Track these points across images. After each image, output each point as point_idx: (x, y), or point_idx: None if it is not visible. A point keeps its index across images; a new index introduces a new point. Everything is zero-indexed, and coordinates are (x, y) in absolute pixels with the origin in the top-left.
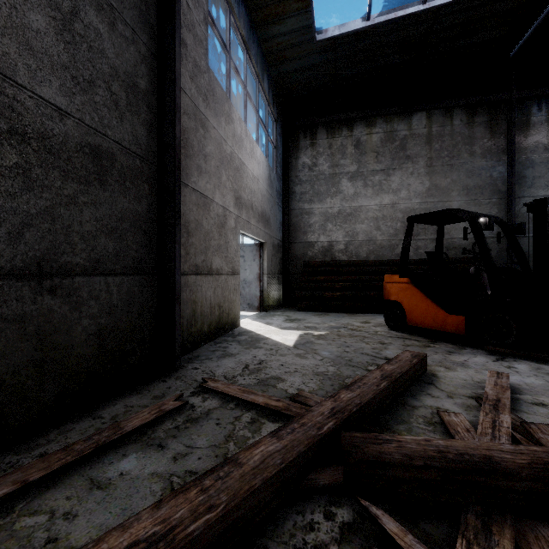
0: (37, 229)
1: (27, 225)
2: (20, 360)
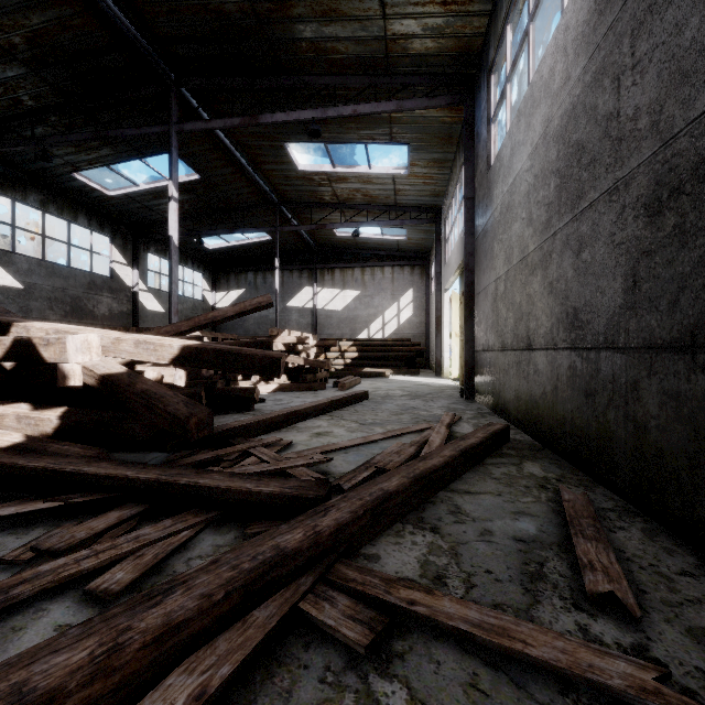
0: (691, 290)
1: (682, 289)
2: (677, 443)
